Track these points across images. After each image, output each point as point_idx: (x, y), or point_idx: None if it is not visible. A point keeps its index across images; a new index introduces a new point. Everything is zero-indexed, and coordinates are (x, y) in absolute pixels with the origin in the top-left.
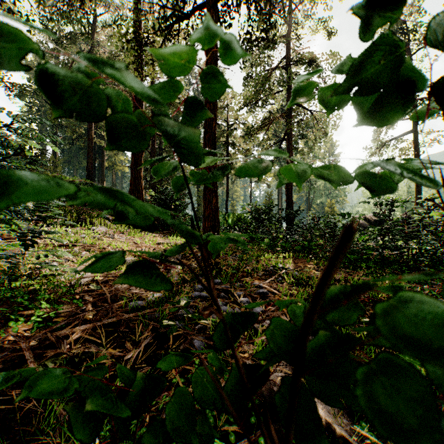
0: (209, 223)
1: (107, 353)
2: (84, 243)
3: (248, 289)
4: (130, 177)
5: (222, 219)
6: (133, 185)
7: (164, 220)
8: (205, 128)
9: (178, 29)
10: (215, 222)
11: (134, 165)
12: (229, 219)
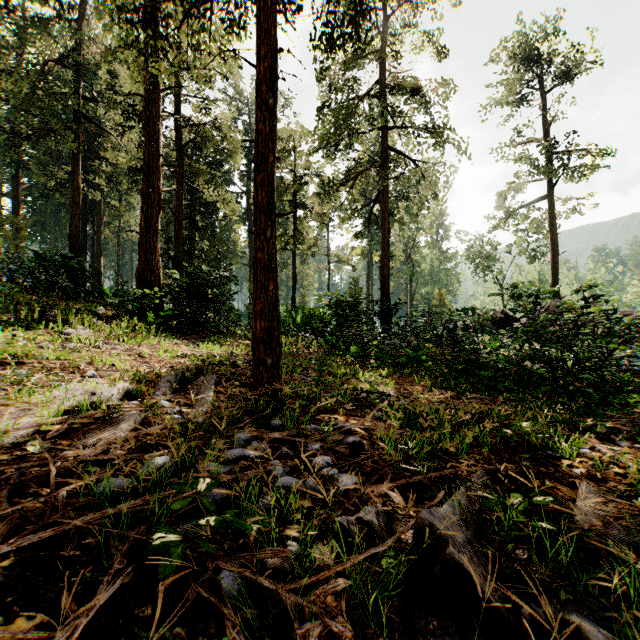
0: (262, 324)
1: (8, 633)
2: (44, 358)
3: (328, 438)
4: (139, 248)
5: (287, 316)
6: (143, 262)
7: (195, 318)
8: (255, 163)
9: None
10: (273, 322)
11: (144, 230)
12: (297, 316)
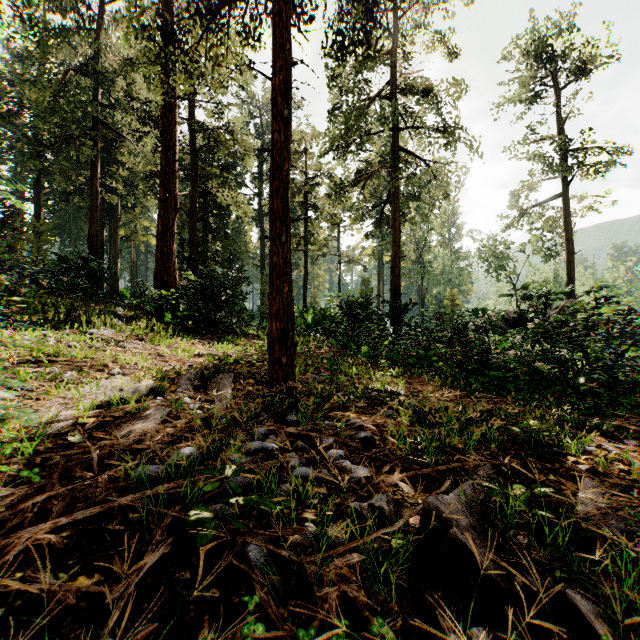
0: (278, 325)
1: (73, 588)
2: (73, 356)
3: (341, 433)
4: (156, 251)
5: (298, 316)
6: (160, 264)
7: (210, 319)
8: (271, 171)
9: (229, 15)
10: (288, 322)
11: (161, 233)
12: (308, 316)
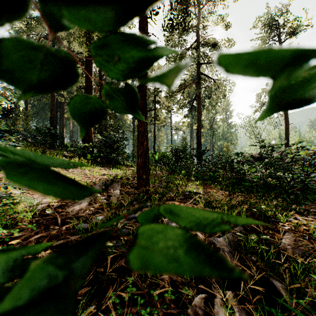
0: (141, 160)
1: None
2: None
3: None
4: None
5: (151, 156)
6: None
7: (108, 157)
8: (138, 87)
9: None
10: (146, 159)
11: None
12: (156, 156)
